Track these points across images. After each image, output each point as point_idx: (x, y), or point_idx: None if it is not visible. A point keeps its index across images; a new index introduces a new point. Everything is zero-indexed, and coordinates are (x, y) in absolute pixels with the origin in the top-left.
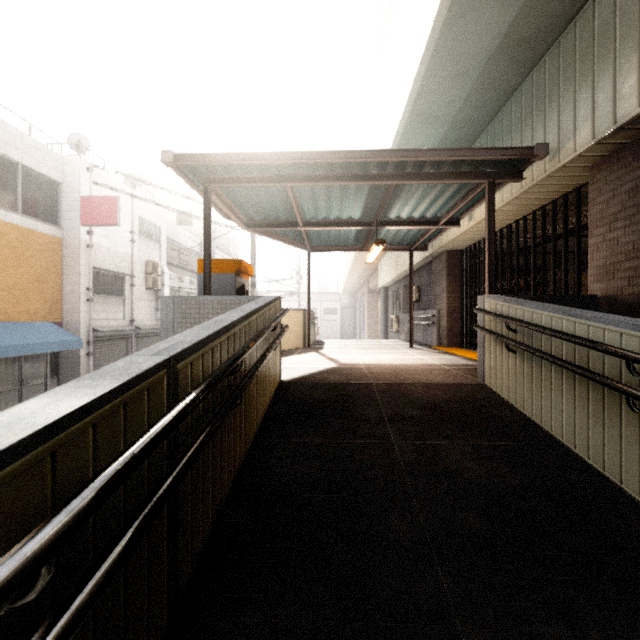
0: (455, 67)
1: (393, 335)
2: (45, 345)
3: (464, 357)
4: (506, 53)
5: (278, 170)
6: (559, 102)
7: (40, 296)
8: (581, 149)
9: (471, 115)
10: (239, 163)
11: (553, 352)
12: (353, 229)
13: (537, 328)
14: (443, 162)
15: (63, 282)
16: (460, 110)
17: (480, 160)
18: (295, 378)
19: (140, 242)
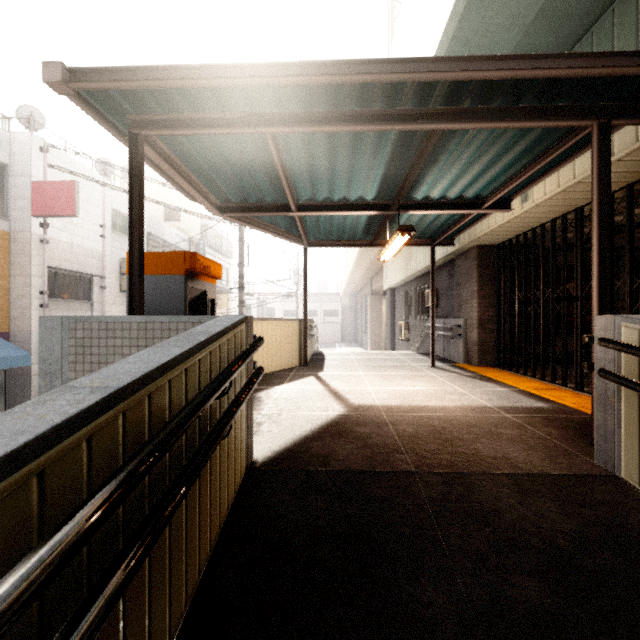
0: None
1: (401, 343)
2: None
3: (515, 388)
4: None
5: (250, 103)
6: None
7: None
8: None
9: (541, 43)
10: (180, 85)
11: None
12: (363, 216)
13: None
14: (531, 84)
15: (11, 284)
16: (527, 33)
17: (596, 79)
18: (277, 453)
19: (114, 238)
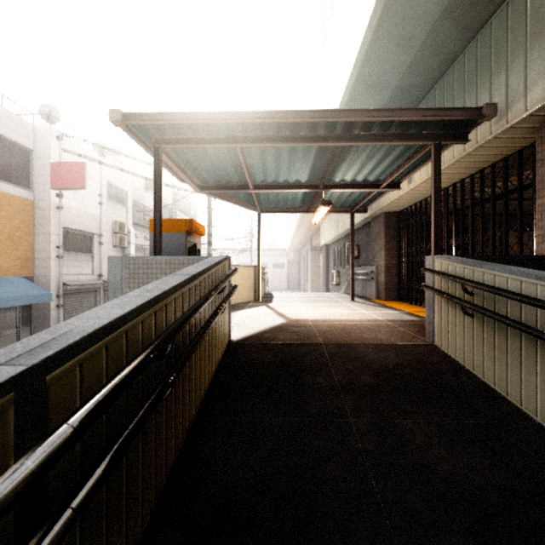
0: (402, 31)
1: (334, 287)
2: (15, 299)
3: (404, 311)
4: (453, 16)
5: (228, 131)
6: (507, 63)
7: (12, 253)
8: (533, 108)
9: (413, 82)
10: (188, 123)
11: (523, 320)
12: (300, 192)
13: (505, 293)
14: (391, 123)
15: (35, 240)
16: (403, 77)
17: (428, 121)
18: (244, 337)
19: (108, 204)
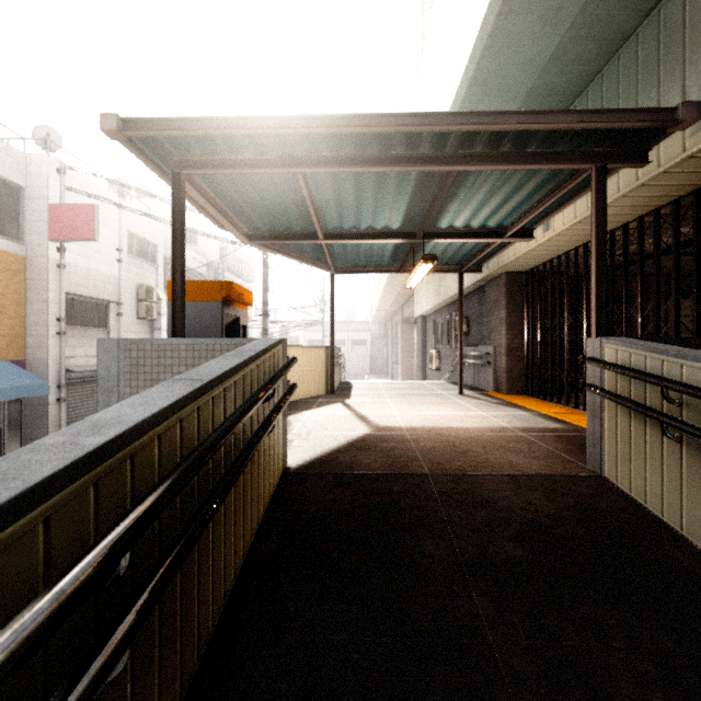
0: None
1: (433, 373)
2: None
3: (538, 412)
4: None
5: (283, 147)
6: None
7: None
8: None
9: (556, 83)
10: (222, 133)
11: None
12: (390, 243)
13: None
14: (533, 134)
15: (27, 311)
16: (542, 74)
17: (589, 131)
18: (308, 462)
19: (130, 262)
